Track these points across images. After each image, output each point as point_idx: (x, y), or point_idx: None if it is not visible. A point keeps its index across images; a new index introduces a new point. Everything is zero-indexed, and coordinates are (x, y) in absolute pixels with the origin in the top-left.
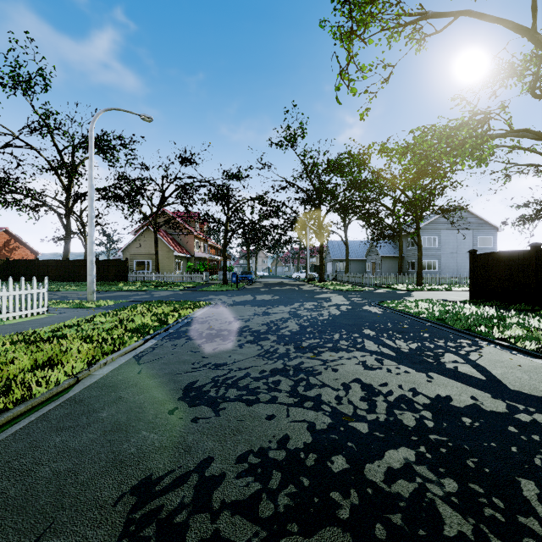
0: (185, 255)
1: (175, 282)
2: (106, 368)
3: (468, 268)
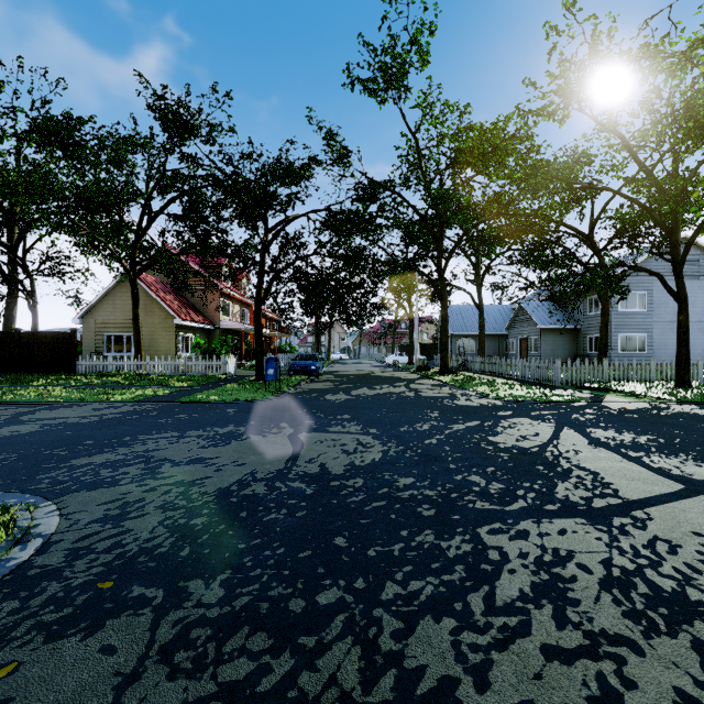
0: (199, 325)
1: (166, 375)
2: None
3: (701, 349)
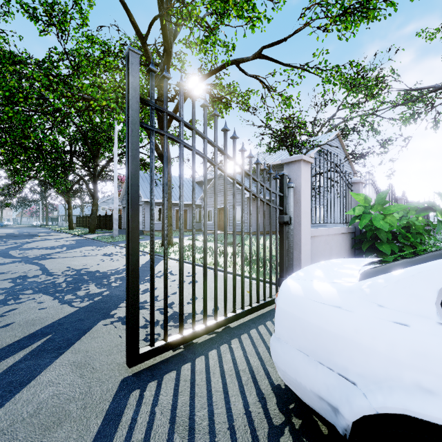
0: None
1: None
2: None
3: None
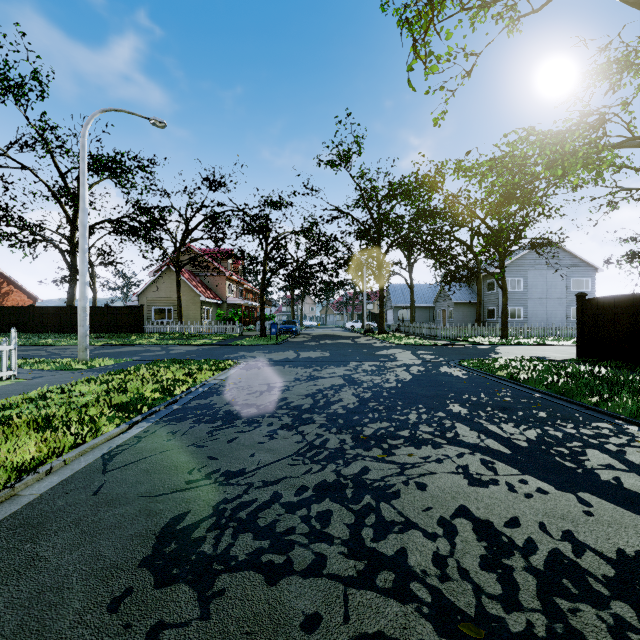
0: (214, 301)
1: (202, 334)
2: (47, 481)
3: (560, 317)
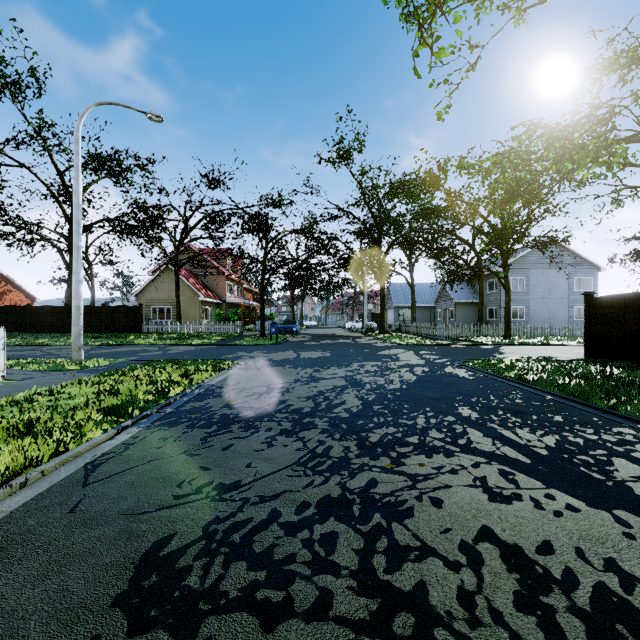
0: (214, 300)
1: (201, 334)
2: (20, 496)
3: (563, 317)
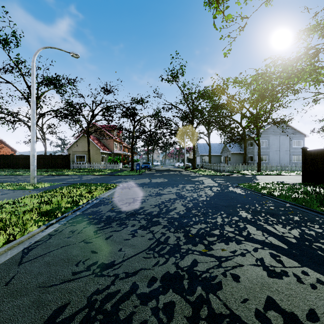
0: (107, 152)
1: (100, 169)
2: None
3: (287, 160)
